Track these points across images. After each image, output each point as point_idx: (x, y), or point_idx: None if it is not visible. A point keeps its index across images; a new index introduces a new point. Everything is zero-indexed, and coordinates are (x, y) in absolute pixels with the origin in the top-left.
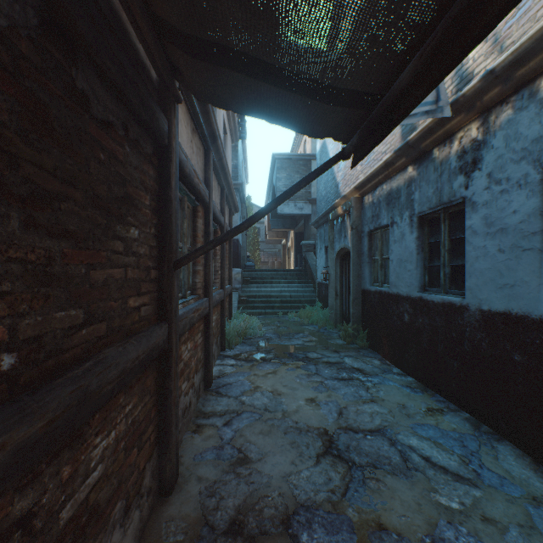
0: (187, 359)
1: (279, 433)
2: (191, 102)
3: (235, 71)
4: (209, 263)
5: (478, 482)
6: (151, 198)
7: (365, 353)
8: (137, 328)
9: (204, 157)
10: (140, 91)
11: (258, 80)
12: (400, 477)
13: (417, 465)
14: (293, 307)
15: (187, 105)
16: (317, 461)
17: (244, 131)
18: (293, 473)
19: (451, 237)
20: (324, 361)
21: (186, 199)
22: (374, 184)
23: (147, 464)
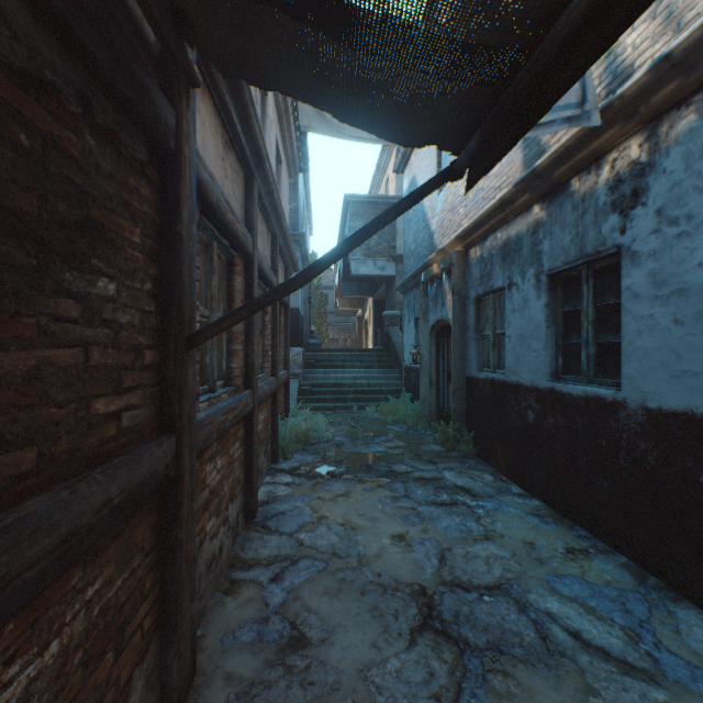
0: (215, 483)
1: (353, 594)
2: (221, 97)
3: (279, 14)
4: (253, 340)
5: (658, 674)
6: (144, 234)
7: (471, 464)
8: (114, 449)
9: (246, 187)
10: (113, 41)
11: (317, 29)
12: (538, 668)
13: (562, 646)
14: (373, 399)
15: (216, 103)
16: (412, 642)
17: (306, 161)
18: (374, 663)
19: (597, 303)
20: (416, 477)
21: (215, 245)
22: (484, 232)
23: (135, 670)
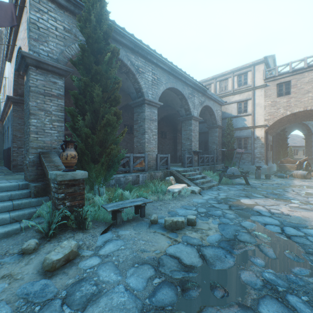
0: None
1: None
2: None
3: None
4: None
5: None
6: None
7: None
8: None
9: None
10: None
11: None
12: None
13: None
14: None
15: None
16: None
17: None
18: None
19: None
20: None
21: None
22: (3, 121)
23: None
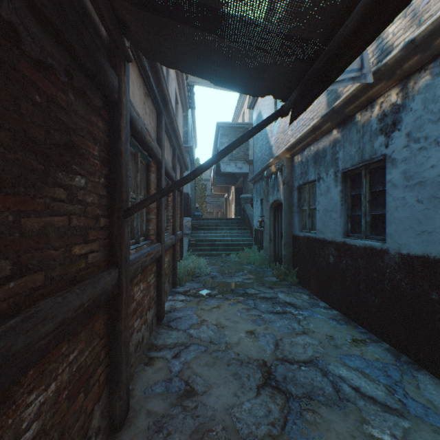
0: (139, 298)
1: (223, 365)
2: (143, 66)
3: (180, 22)
4: (162, 212)
5: (405, 412)
6: (100, 149)
7: (295, 289)
8: (84, 275)
9: (157, 119)
10: (84, 39)
11: (202, 31)
12: (333, 408)
13: (348, 395)
14: (234, 249)
15: (140, 69)
16: (258, 393)
17: (193, 102)
18: (235, 405)
19: (372, 190)
20: (261, 297)
21: (139, 155)
22: (303, 146)
23: (95, 405)
